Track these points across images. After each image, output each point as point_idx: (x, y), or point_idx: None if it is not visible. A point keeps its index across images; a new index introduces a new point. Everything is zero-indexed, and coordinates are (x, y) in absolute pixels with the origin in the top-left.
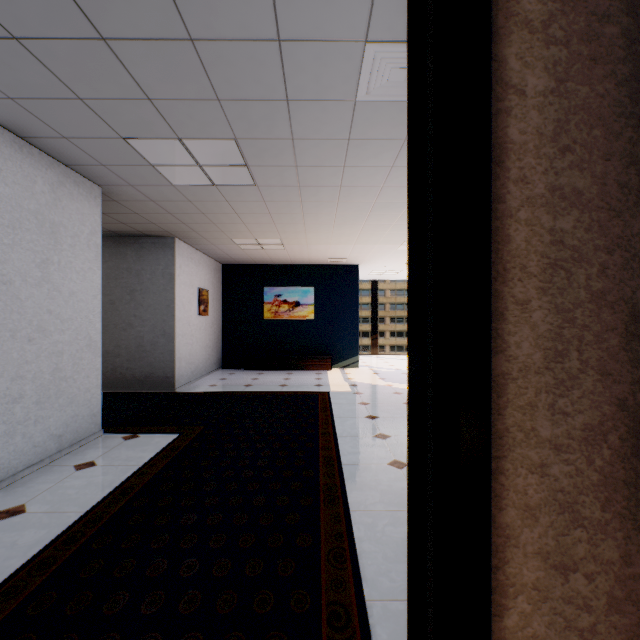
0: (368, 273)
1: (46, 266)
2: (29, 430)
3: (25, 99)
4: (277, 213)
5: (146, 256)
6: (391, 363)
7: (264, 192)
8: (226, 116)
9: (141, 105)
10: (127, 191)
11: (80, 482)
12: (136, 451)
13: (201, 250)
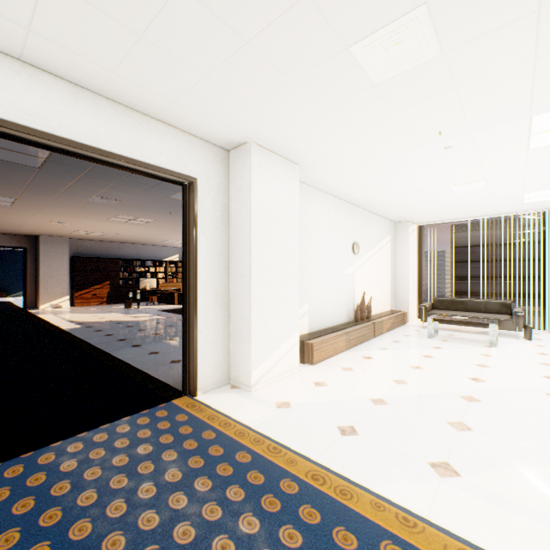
0: None
1: None
2: None
3: None
4: None
5: None
6: None
7: None
8: None
9: None
10: None
11: None
12: None
13: None
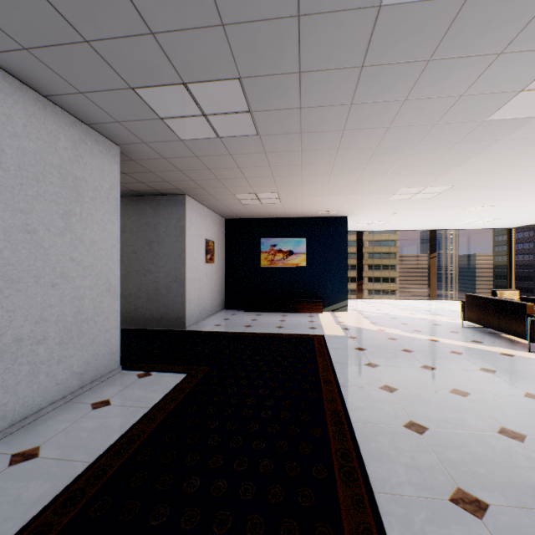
0: (355, 224)
1: (68, 217)
2: (52, 369)
3: (38, 48)
4: (276, 165)
5: (162, 212)
6: (378, 307)
7: (265, 142)
8: (230, 48)
9: (145, 43)
10: (142, 149)
11: (93, 423)
12: (147, 391)
13: (208, 206)
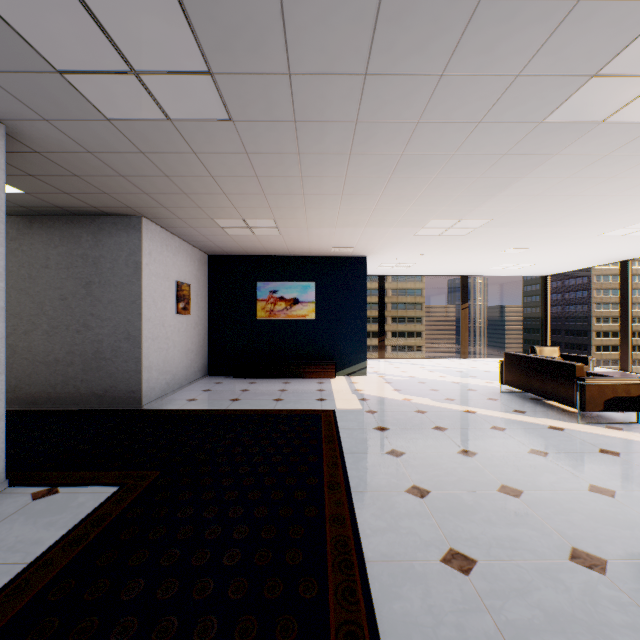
0: (376, 267)
1: None
2: None
3: None
4: (266, 175)
5: (106, 240)
6: (403, 369)
7: (244, 134)
8: None
9: None
10: (45, 132)
11: None
12: (37, 526)
13: (180, 236)
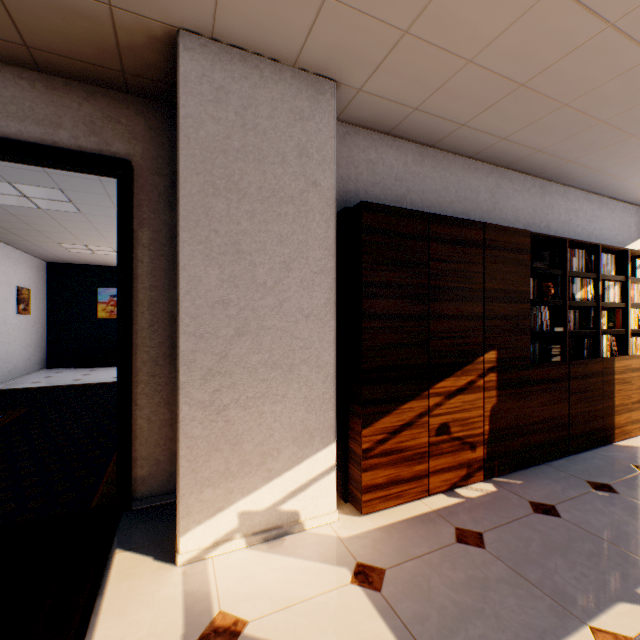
0: None
1: None
2: None
3: None
4: (105, 230)
5: None
6: None
7: (90, 217)
8: (53, 179)
9: None
10: None
11: None
12: None
13: (21, 249)
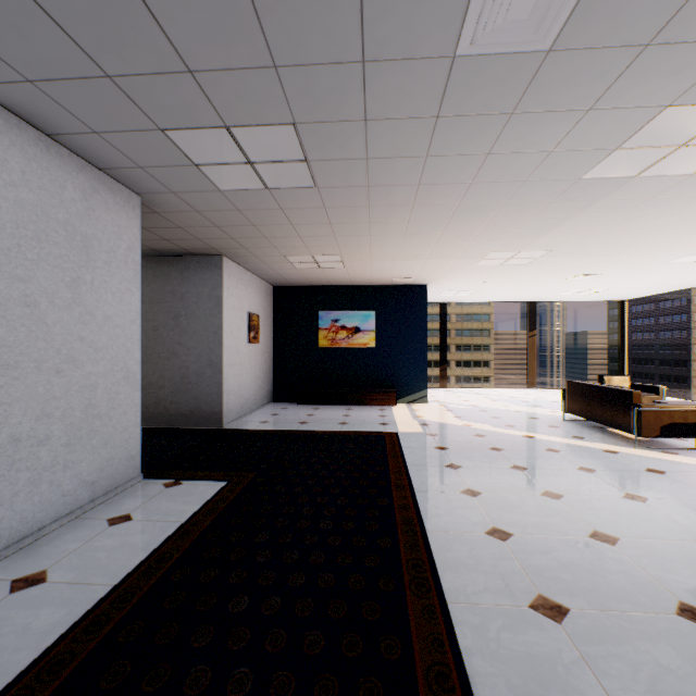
0: (437, 294)
1: (77, 286)
2: (57, 477)
3: (46, 81)
4: (339, 222)
5: (191, 277)
6: (465, 398)
7: (325, 196)
8: (284, 91)
9: (181, 81)
10: (169, 200)
11: (112, 542)
12: (178, 503)
13: (251, 270)
